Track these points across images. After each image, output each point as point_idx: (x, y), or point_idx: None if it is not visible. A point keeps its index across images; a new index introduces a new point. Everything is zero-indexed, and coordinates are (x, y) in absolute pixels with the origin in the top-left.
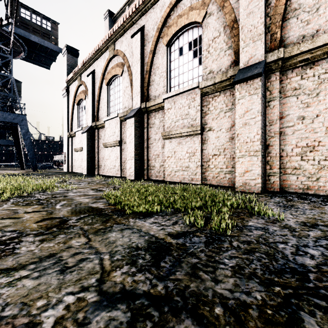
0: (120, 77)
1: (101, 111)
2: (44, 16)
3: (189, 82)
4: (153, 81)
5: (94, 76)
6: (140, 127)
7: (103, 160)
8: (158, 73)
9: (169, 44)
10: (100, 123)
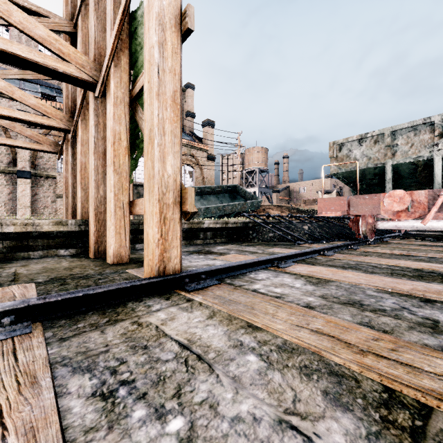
0: None
1: None
2: None
3: None
4: None
5: None
6: None
7: None
8: None
9: None
10: None
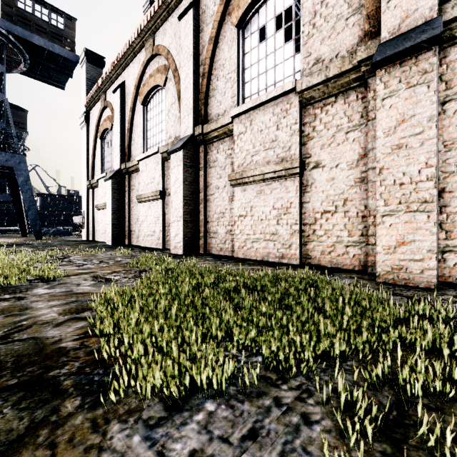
0: (163, 89)
1: (135, 146)
2: (53, 7)
3: (277, 85)
4: (215, 90)
5: (123, 92)
6: (193, 168)
7: (137, 222)
8: (222, 75)
9: (242, 23)
10: (132, 165)
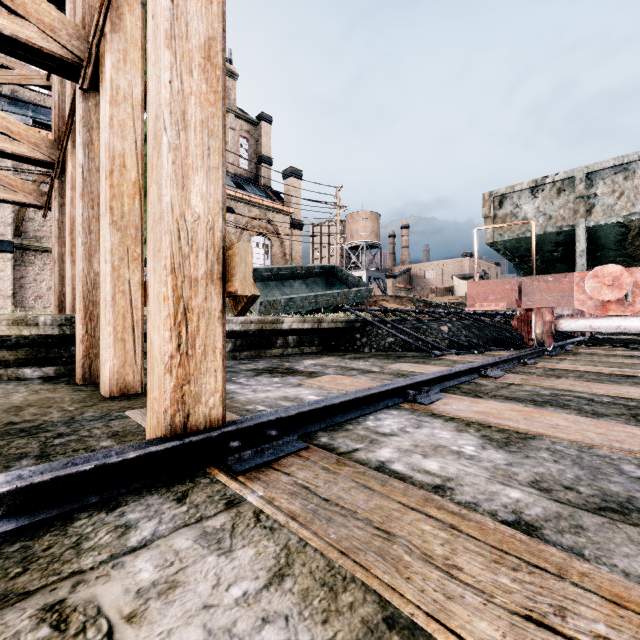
0: None
1: None
2: None
3: None
4: None
5: None
6: None
7: None
8: None
9: None
10: None
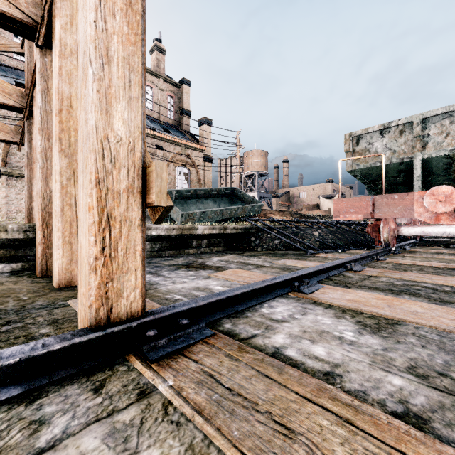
0: None
1: None
2: None
3: None
4: None
5: None
6: None
7: None
8: None
9: None
10: None
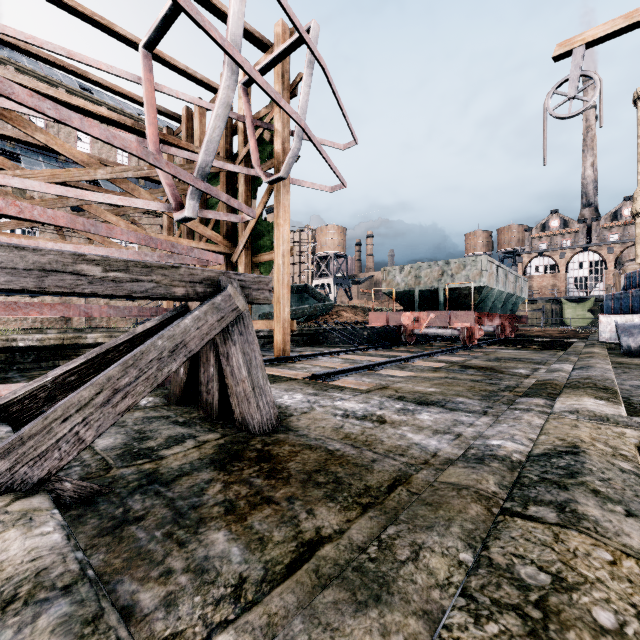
0: None
1: None
2: None
3: None
4: None
5: None
6: None
7: None
8: None
9: None
10: None
